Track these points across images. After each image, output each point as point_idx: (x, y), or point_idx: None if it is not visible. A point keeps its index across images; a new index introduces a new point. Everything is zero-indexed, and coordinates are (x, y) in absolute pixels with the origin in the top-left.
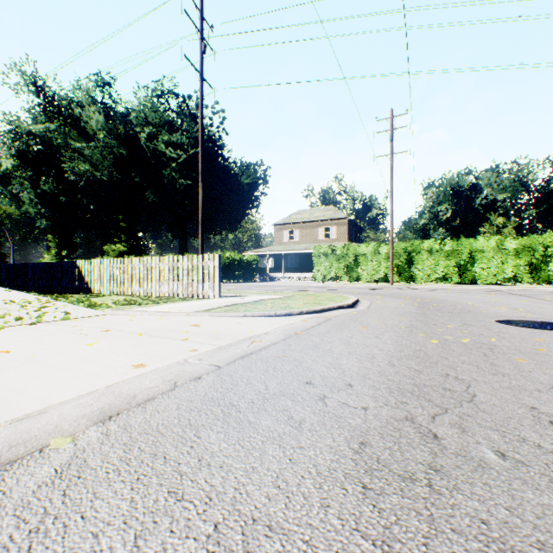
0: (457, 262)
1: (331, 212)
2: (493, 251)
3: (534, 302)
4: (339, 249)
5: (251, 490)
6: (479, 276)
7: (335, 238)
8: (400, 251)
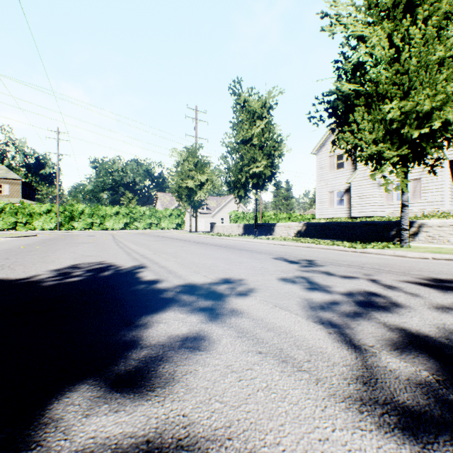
0: (98, 219)
1: (4, 171)
2: (114, 214)
3: (104, 234)
4: (17, 206)
5: (32, 240)
6: (109, 226)
7: (9, 195)
8: (65, 211)
